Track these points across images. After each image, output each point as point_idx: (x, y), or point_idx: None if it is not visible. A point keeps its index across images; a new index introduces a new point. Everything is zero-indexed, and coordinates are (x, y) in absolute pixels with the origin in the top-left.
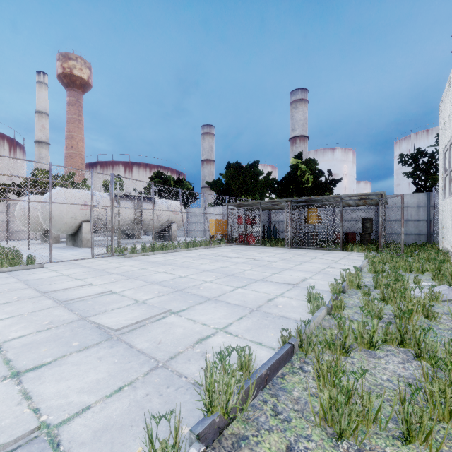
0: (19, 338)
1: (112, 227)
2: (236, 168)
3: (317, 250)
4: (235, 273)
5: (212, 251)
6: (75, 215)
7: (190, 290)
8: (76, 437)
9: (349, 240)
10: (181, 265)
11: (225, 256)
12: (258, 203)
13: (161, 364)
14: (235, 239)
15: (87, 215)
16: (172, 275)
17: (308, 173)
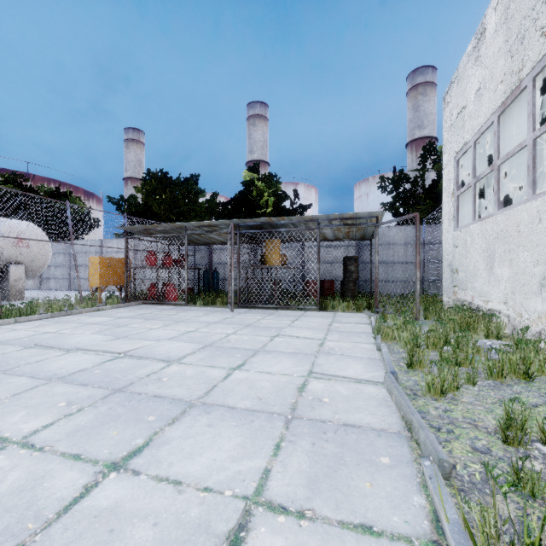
0: None
1: None
2: (160, 179)
3: (281, 310)
4: None
5: (53, 327)
6: None
7: None
8: None
9: (325, 291)
10: None
11: (53, 347)
12: (182, 227)
13: None
14: (141, 294)
15: None
16: None
17: (267, 193)
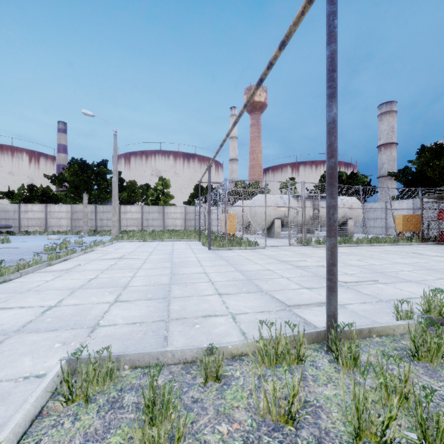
0: (293, 277)
1: (302, 223)
2: (435, 151)
3: None
4: (437, 269)
5: (402, 249)
6: (270, 214)
7: (388, 273)
8: (353, 309)
9: None
10: (369, 256)
11: (421, 254)
12: None
13: (384, 300)
14: (434, 238)
15: (277, 214)
16: (365, 263)
17: None
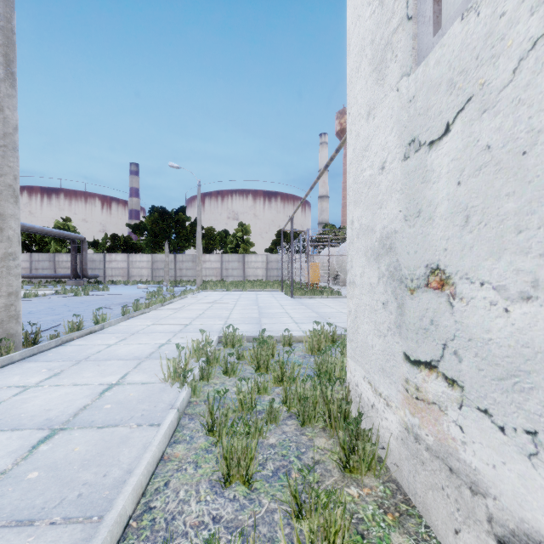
0: None
1: None
2: None
3: None
4: None
5: None
6: None
7: None
8: None
9: None
10: None
11: None
12: None
13: None
14: None
15: None
16: None
17: None
